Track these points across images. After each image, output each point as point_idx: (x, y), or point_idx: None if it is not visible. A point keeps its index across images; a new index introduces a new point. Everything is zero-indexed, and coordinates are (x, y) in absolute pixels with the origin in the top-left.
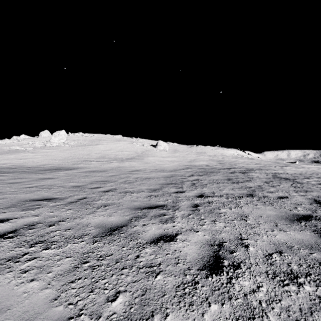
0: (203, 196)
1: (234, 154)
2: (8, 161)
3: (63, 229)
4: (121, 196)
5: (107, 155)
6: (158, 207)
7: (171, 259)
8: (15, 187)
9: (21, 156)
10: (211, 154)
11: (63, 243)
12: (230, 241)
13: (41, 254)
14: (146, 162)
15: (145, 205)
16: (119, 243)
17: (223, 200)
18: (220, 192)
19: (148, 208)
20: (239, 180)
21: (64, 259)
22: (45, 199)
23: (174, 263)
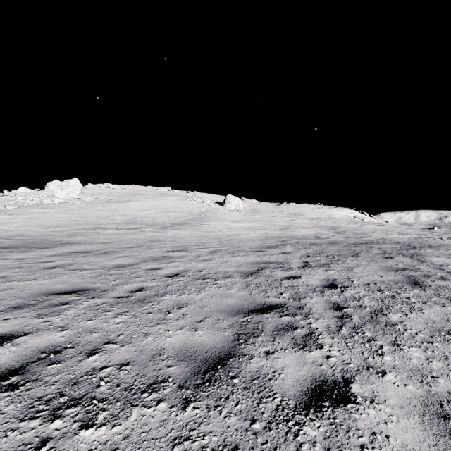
0: None
1: (349, 216)
2: None
3: None
4: None
5: (140, 218)
6: None
7: None
8: None
9: None
10: (312, 216)
11: None
12: None
13: None
14: (205, 230)
15: None
16: None
17: None
18: None
19: None
20: None
21: None
22: None
23: None
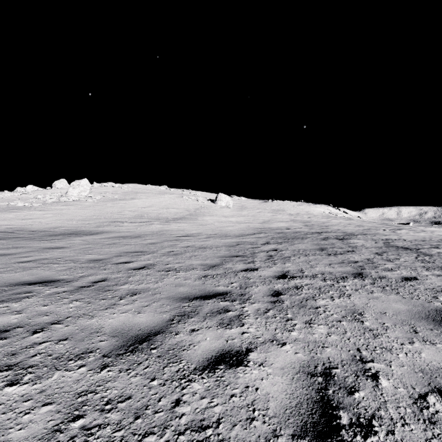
0: (286, 276)
1: (325, 212)
2: (4, 222)
3: (55, 340)
4: (161, 276)
5: (146, 214)
6: (217, 296)
7: (240, 409)
8: (3, 262)
9: (25, 215)
10: (292, 212)
11: (46, 370)
12: (343, 365)
13: (0, 395)
14: (201, 223)
15: (196, 293)
16: (147, 370)
17: (318, 284)
18: (312, 270)
19: (201, 298)
20: (337, 251)
21: (38, 409)
22: (42, 282)
23: (245, 418)
